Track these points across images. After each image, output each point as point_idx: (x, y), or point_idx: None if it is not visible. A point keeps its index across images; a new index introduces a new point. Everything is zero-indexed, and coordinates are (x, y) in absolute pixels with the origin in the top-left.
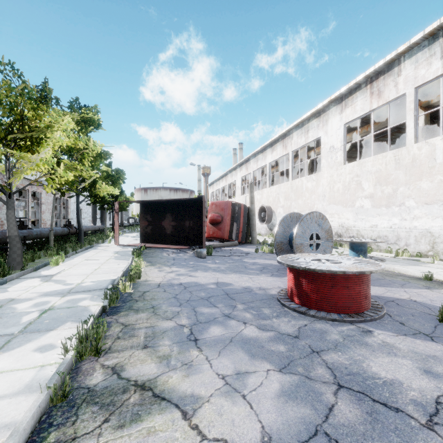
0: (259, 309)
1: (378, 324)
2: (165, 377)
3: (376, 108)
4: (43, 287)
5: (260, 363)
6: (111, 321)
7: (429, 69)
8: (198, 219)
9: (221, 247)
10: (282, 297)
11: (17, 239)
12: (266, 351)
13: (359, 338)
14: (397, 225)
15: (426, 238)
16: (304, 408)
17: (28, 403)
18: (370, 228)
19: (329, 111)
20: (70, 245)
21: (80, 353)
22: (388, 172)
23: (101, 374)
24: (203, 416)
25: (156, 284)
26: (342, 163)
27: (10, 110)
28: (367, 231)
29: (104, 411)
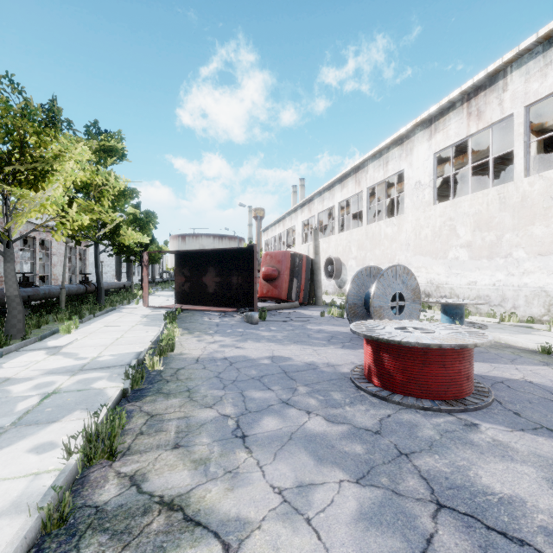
0: (327, 392)
1: (485, 415)
2: (201, 491)
3: (474, 132)
4: (49, 362)
5: (330, 470)
6: (132, 409)
7: (544, 82)
8: (248, 274)
9: (278, 309)
10: (357, 377)
11: (18, 299)
12: (337, 454)
13: (461, 434)
14: (502, 282)
15: (540, 299)
16: (392, 538)
17: (13, 529)
18: (467, 286)
19: (414, 137)
20: (87, 307)
21: (88, 456)
22: (491, 214)
23: (115, 485)
24: (253, 551)
25: (193, 359)
26: (431, 202)
27: (7, 135)
28: (464, 289)
29: (116, 542)
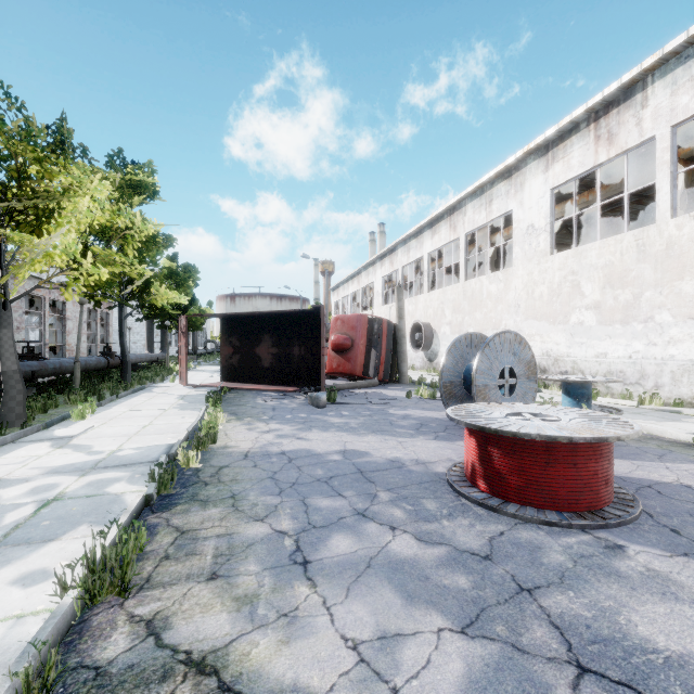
0: (417, 500)
1: (632, 533)
2: (244, 644)
3: (604, 161)
4: (53, 458)
5: (424, 613)
6: (157, 523)
7: None
8: (313, 344)
9: (351, 389)
10: (457, 479)
11: (17, 376)
12: (433, 589)
13: (602, 560)
14: (641, 353)
15: (691, 375)
16: None
17: None
18: (595, 359)
19: (525, 169)
20: (109, 385)
21: (91, 592)
22: (626, 267)
23: (125, 635)
24: None
25: (241, 454)
26: (547, 252)
27: None
28: (590, 363)
29: None
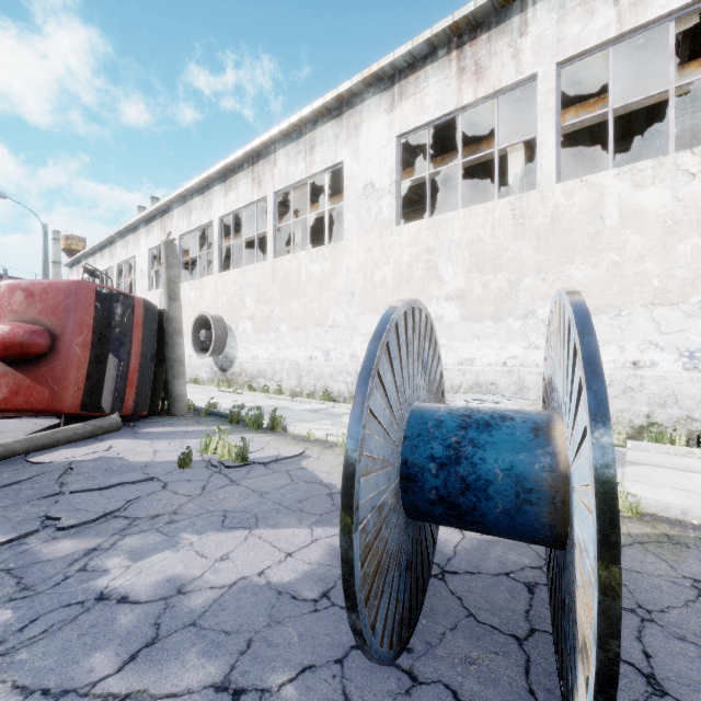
0: None
1: None
2: None
3: (470, 104)
4: None
5: None
6: None
7: (590, 24)
8: None
9: (40, 449)
10: None
11: None
12: None
13: None
14: (519, 359)
15: None
16: None
17: None
18: (458, 366)
19: (362, 106)
20: None
21: None
22: (499, 244)
23: None
24: None
25: None
26: (393, 221)
27: None
28: (452, 373)
29: None
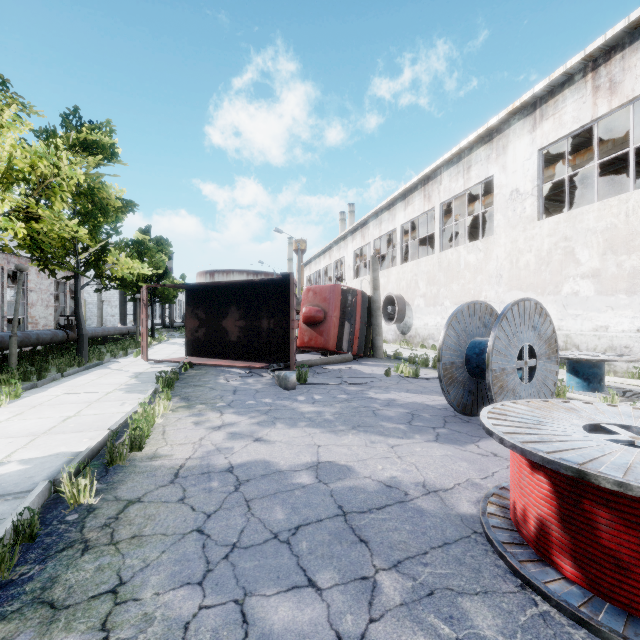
0: (453, 603)
1: None
2: None
3: (604, 114)
4: None
5: None
6: None
7: None
8: (283, 316)
9: (324, 364)
10: (507, 541)
11: None
12: None
13: None
14: None
15: None
16: None
17: None
18: (593, 332)
19: (509, 130)
20: (62, 361)
21: None
22: (632, 229)
23: None
24: None
25: (170, 471)
26: (535, 217)
27: None
28: (587, 337)
29: None
